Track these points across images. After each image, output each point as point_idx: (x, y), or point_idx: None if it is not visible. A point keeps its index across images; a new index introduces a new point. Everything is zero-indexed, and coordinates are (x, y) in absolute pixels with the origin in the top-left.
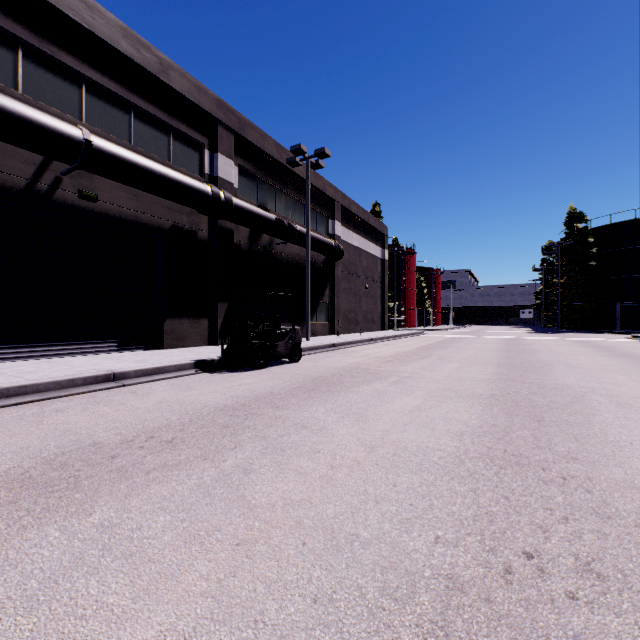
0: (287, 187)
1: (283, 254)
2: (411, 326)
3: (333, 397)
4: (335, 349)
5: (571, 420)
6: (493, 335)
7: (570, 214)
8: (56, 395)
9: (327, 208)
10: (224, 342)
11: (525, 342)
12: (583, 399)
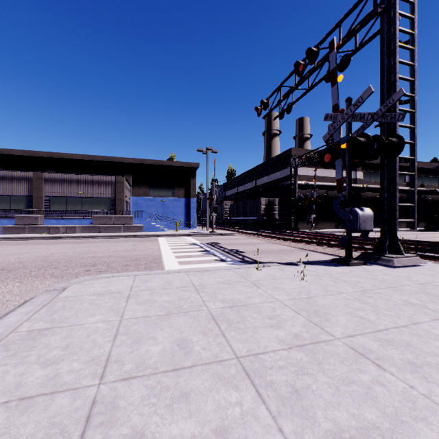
0: (431, 175)
1: (429, 198)
2: None
3: None
4: None
5: None
6: None
7: None
8: (405, 231)
9: None
10: (424, 226)
11: None
12: None
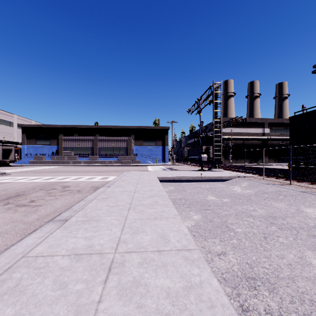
0: None
1: None
2: None
3: None
4: None
5: None
6: None
7: None
8: None
9: None
10: None
11: None
12: None
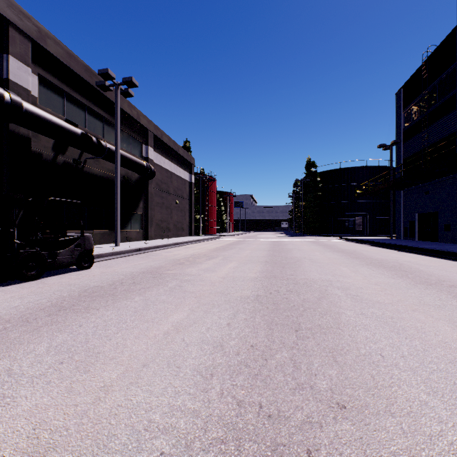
0: (99, 109)
1: (95, 168)
2: (213, 232)
3: (82, 319)
4: (140, 253)
5: (324, 325)
6: (265, 238)
7: (308, 162)
8: None
9: (141, 135)
10: None
11: (284, 243)
12: (327, 294)
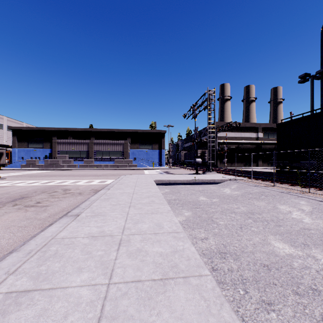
0: None
1: None
2: None
3: None
4: None
5: None
6: None
7: None
8: None
9: None
10: None
11: None
12: None
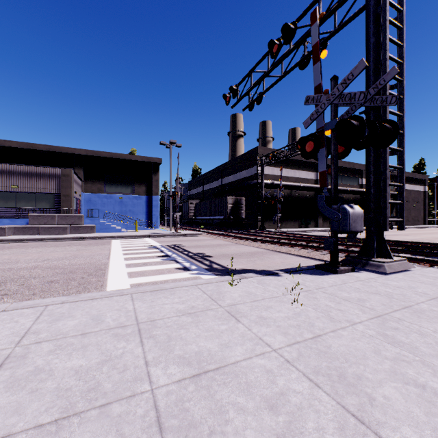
0: None
1: None
2: None
3: (404, 231)
4: None
5: None
6: None
7: None
8: None
9: (394, 179)
10: None
11: None
12: None
